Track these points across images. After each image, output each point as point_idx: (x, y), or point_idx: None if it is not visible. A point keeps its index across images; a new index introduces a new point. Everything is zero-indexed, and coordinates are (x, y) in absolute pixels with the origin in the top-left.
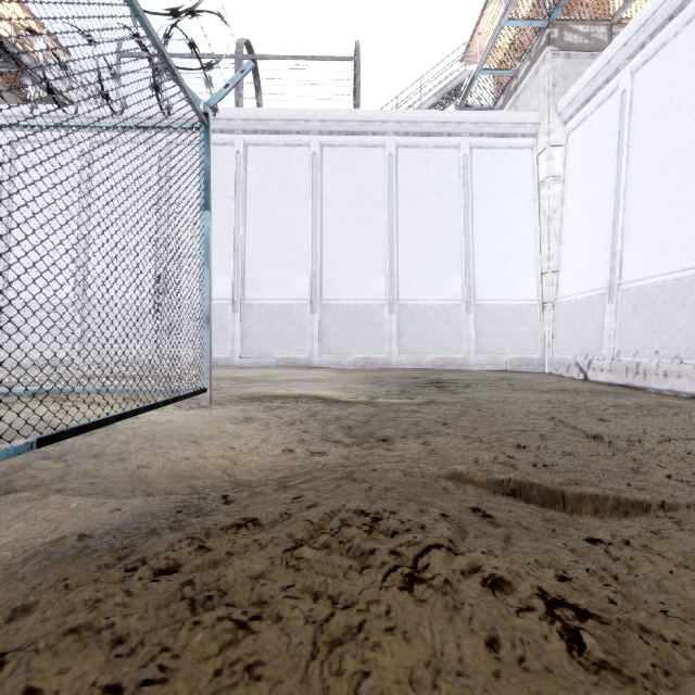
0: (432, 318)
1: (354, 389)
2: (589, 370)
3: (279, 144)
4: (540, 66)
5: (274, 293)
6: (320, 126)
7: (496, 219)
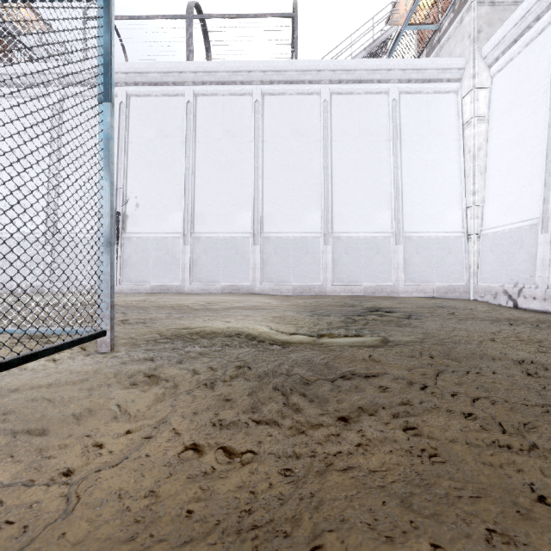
0: (364, 249)
1: (294, 319)
2: (519, 298)
3: (225, 94)
4: (464, 16)
5: (220, 227)
6: (262, 76)
7: (423, 158)
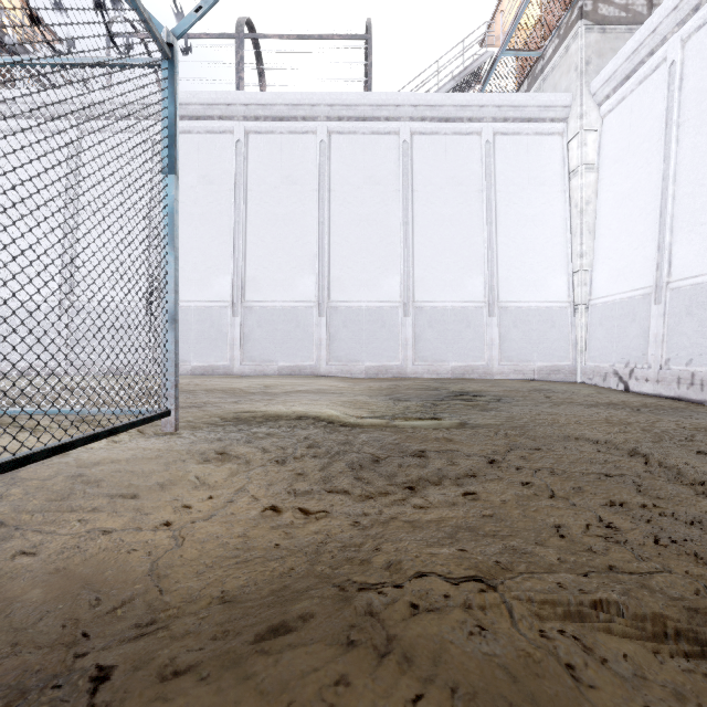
0: (451, 322)
1: (366, 404)
2: (630, 380)
3: (283, 132)
4: (571, 43)
5: (277, 295)
6: (328, 111)
7: (522, 213)
